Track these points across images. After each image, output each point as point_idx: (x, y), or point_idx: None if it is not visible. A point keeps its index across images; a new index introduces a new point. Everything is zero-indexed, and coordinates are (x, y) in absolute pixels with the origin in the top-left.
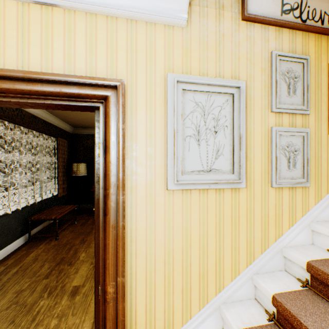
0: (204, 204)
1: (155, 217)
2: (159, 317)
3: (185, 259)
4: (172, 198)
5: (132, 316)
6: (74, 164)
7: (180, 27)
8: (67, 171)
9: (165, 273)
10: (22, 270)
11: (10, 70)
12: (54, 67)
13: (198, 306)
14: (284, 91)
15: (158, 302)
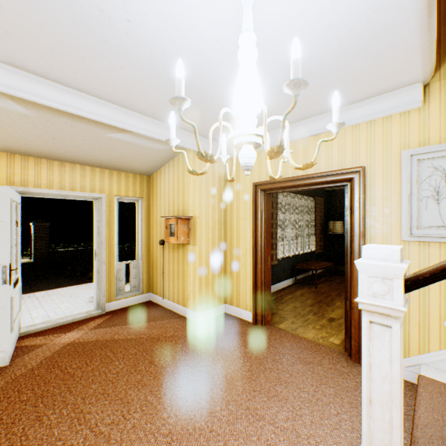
0: (445, 257)
1: None
2: None
3: (422, 300)
4: (407, 248)
5: None
6: (329, 222)
7: (415, 108)
8: (322, 229)
9: None
10: (294, 297)
11: (300, 176)
12: (320, 167)
13: (437, 345)
14: None
15: None
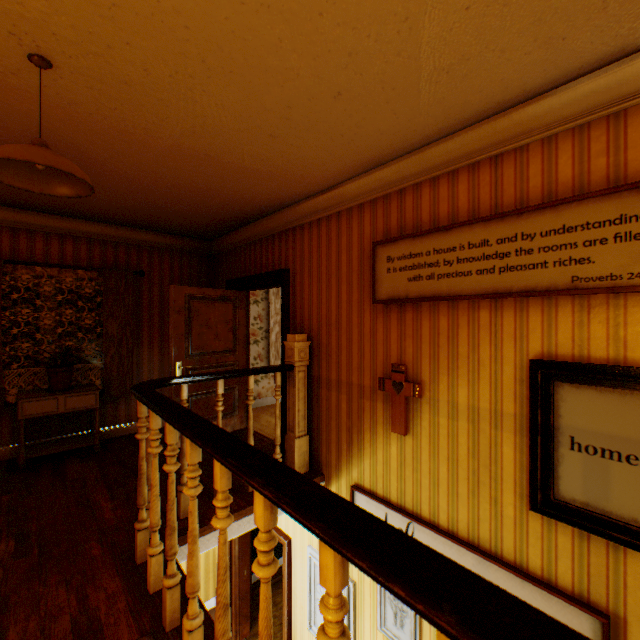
0: None
1: (304, 639)
2: None
3: None
4: (312, 635)
5: None
6: None
7: None
8: None
9: None
10: None
11: None
12: None
13: None
14: (390, 616)
15: None
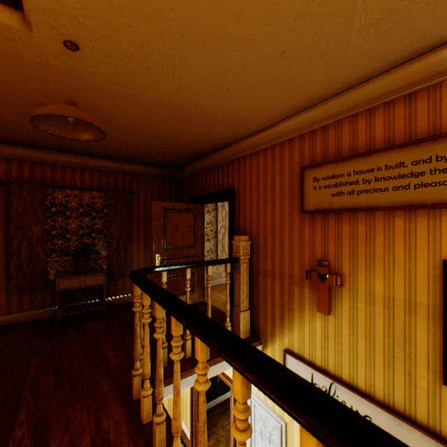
0: None
1: None
2: None
3: None
4: None
5: None
6: None
7: None
8: None
9: None
10: None
11: None
12: None
13: None
14: None
15: None
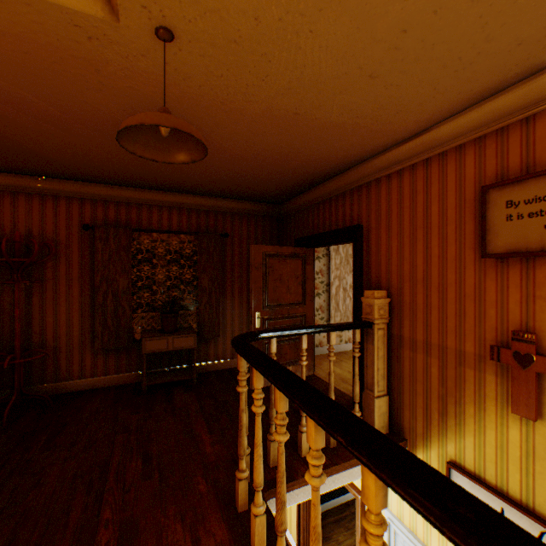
0: None
1: None
2: None
3: None
4: None
5: None
6: None
7: None
8: None
9: None
10: None
11: None
12: None
13: None
14: None
15: None
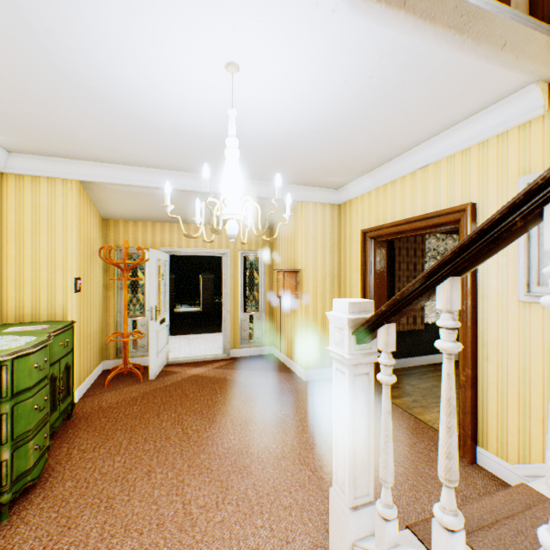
0: None
1: (506, 328)
2: (510, 432)
3: (547, 386)
4: (527, 312)
5: (483, 414)
6: None
7: (538, 116)
8: None
9: (519, 390)
10: None
11: (405, 219)
12: (427, 207)
13: None
14: None
15: (509, 416)
